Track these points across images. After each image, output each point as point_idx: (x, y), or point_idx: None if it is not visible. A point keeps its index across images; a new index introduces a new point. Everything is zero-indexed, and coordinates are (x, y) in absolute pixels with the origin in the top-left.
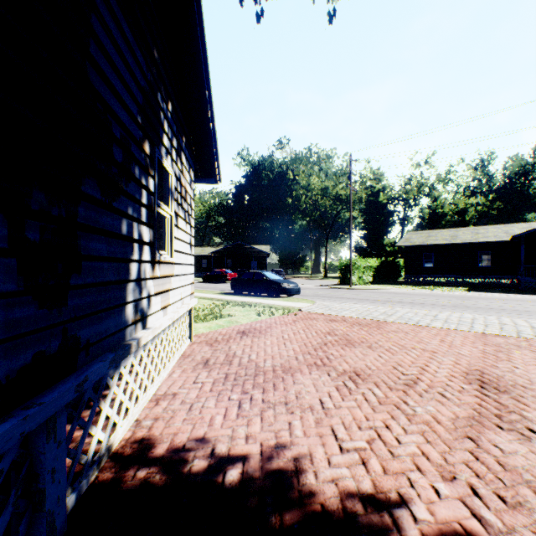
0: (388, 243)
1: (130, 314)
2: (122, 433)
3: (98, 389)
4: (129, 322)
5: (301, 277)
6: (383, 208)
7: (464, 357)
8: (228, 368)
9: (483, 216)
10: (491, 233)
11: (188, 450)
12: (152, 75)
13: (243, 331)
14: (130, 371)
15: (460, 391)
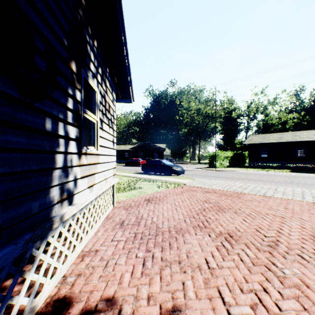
0: (237, 142)
1: (55, 195)
2: (49, 291)
3: (20, 262)
4: (54, 202)
5: (184, 163)
6: (234, 121)
7: (306, 222)
8: (137, 229)
9: (297, 125)
10: (304, 135)
11: (99, 311)
12: (78, 14)
13: (148, 199)
14: (69, 229)
15: (314, 253)
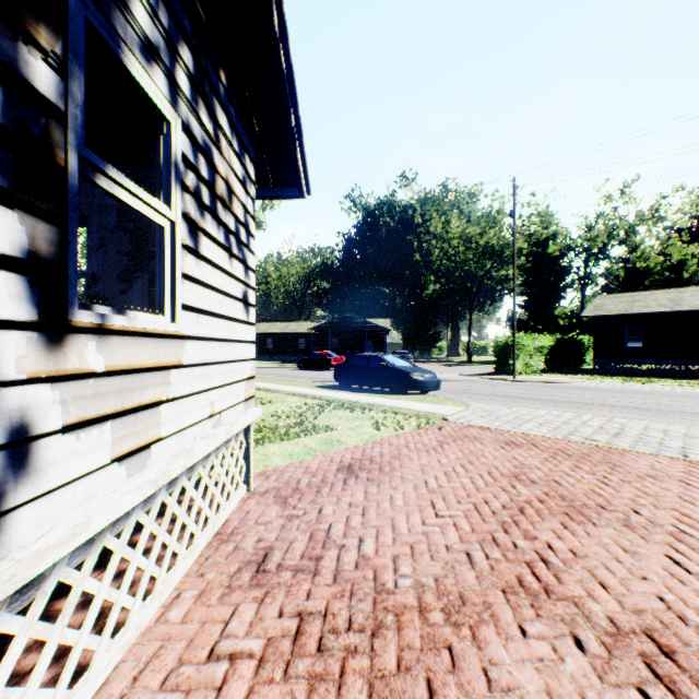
0: (560, 313)
1: None
2: None
3: None
4: None
5: (433, 362)
6: (554, 264)
7: None
8: (307, 592)
9: None
10: None
11: None
12: None
13: (349, 464)
14: None
15: None
